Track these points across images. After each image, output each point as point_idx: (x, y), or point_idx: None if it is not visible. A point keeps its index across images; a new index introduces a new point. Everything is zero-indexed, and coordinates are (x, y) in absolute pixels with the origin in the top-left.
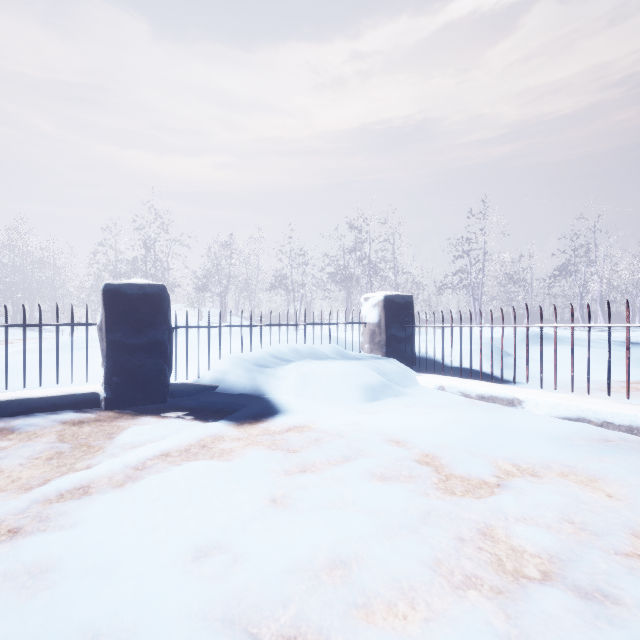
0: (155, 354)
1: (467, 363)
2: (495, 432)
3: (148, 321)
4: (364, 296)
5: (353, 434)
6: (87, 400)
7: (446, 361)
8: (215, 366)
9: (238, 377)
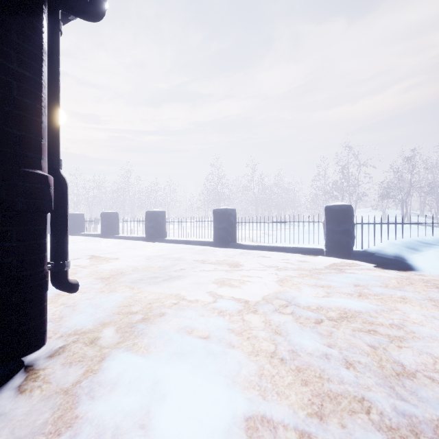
0: (346, 235)
1: None
2: None
3: (342, 220)
4: None
5: None
6: (319, 251)
7: None
8: (378, 244)
9: (391, 251)
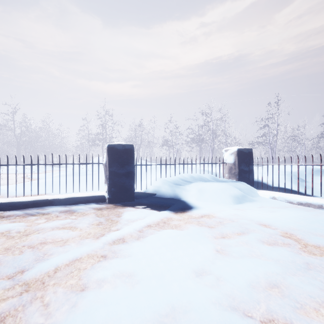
0: (129, 177)
1: (282, 185)
2: (320, 222)
3: (126, 162)
4: (224, 149)
5: (239, 220)
6: (100, 199)
7: (270, 183)
8: (154, 184)
9: (166, 189)
